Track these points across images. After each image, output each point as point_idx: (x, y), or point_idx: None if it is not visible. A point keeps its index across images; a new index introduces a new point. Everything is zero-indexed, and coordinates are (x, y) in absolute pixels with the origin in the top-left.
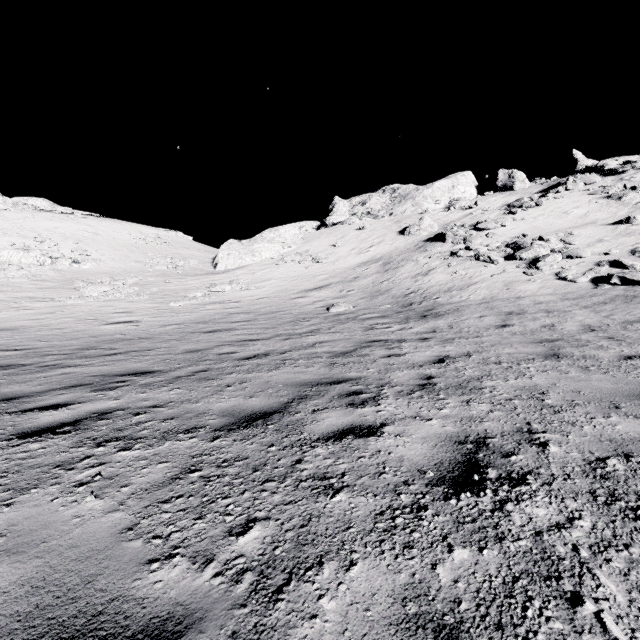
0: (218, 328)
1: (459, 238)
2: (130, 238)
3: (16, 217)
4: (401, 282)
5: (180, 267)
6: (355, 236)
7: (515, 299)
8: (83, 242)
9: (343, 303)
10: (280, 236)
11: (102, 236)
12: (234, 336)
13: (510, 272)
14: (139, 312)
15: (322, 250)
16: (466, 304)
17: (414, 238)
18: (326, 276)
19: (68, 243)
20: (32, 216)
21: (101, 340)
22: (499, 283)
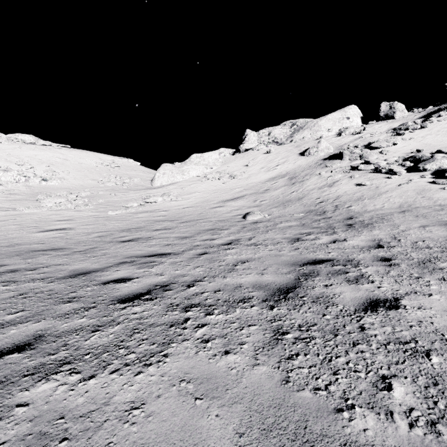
0: (137, 237)
1: (355, 155)
2: (91, 163)
3: (7, 148)
4: (309, 193)
5: (126, 184)
6: (263, 158)
7: (440, 207)
8: (54, 165)
9: (258, 211)
10: (204, 160)
11: (70, 161)
12: (146, 247)
13: (417, 182)
14: (78, 220)
15: (237, 169)
16: (386, 212)
17: (313, 158)
18: (241, 189)
19: (42, 166)
20: (19, 147)
21: (11, 251)
22: (410, 192)
